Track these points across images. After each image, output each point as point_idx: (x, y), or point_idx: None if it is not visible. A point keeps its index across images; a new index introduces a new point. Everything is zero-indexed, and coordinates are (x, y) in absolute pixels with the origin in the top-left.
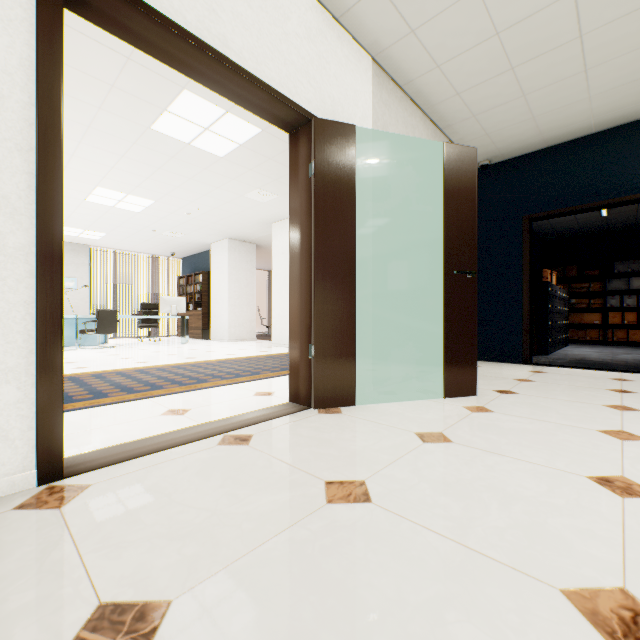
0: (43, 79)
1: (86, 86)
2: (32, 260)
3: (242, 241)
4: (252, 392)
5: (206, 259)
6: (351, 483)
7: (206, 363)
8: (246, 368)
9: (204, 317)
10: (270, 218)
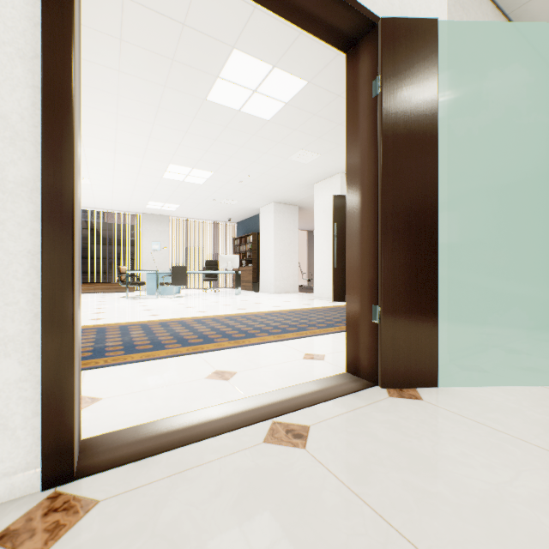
0: None
1: (152, 65)
2: (37, 198)
3: (286, 204)
4: (300, 353)
5: (255, 222)
6: None
7: (254, 315)
8: (291, 322)
9: (254, 272)
10: (311, 179)
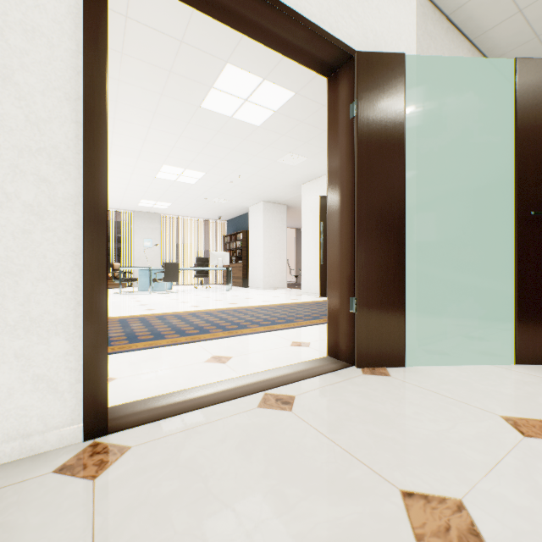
0: (89, 25)
1: (151, 76)
2: (79, 210)
3: (274, 203)
4: (288, 341)
5: (245, 220)
6: (441, 502)
7: (245, 309)
8: (280, 315)
9: (243, 268)
10: (299, 180)
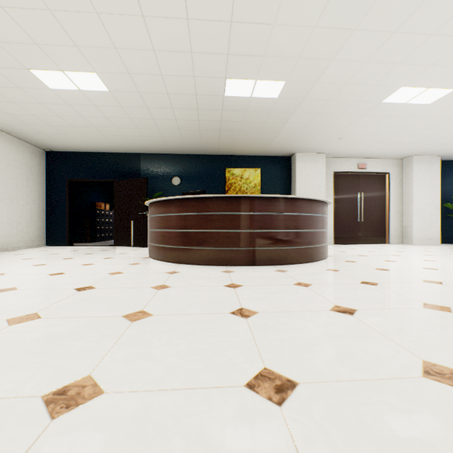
0: None
1: None
2: None
3: None
4: None
5: None
6: None
7: None
8: None
9: None
10: None
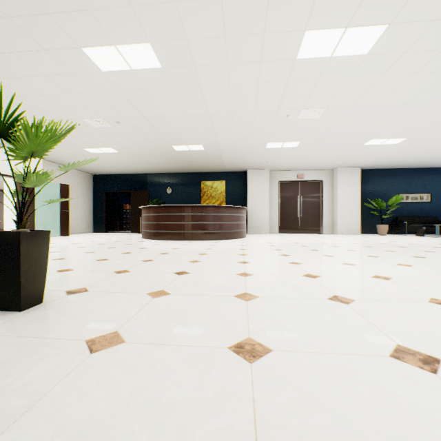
0: None
1: None
2: None
3: None
4: None
5: None
6: None
7: None
8: None
9: None
10: None
